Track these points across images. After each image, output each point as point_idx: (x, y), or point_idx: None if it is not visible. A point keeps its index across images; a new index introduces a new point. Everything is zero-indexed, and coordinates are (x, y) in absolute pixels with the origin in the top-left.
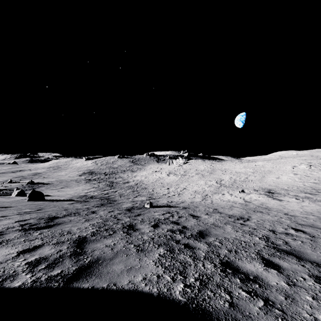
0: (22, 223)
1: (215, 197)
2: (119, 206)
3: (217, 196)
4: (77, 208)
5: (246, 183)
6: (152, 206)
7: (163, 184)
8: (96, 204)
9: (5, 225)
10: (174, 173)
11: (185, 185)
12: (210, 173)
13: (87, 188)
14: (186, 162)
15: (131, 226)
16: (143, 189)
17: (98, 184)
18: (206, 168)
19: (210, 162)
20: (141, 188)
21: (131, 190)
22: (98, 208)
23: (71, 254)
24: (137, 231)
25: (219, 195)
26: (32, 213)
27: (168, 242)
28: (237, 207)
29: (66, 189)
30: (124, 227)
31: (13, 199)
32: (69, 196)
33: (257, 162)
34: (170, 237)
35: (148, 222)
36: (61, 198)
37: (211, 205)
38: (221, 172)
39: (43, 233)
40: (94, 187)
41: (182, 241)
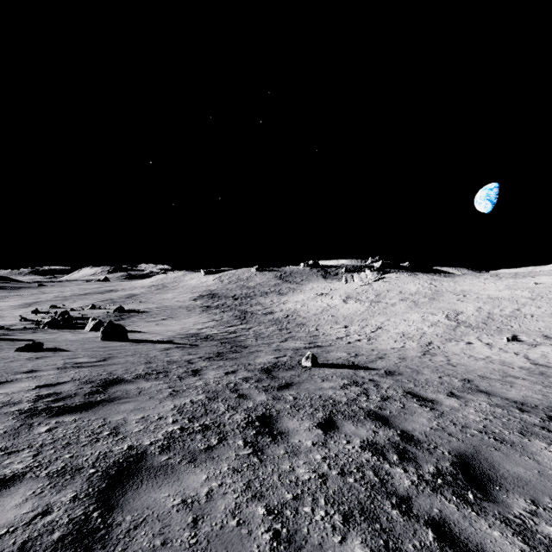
0: (44, 392)
1: (453, 350)
2: (250, 361)
3: (457, 347)
4: (171, 360)
5: (518, 322)
6: (317, 365)
7: (335, 318)
8: (208, 352)
9: (9, 395)
10: (356, 297)
11: (380, 322)
12: (430, 299)
13: (202, 321)
14: (379, 277)
15: (267, 420)
16: (298, 326)
17: (221, 314)
18: (421, 289)
19: (428, 278)
20: (295, 325)
21: (276, 327)
22: (208, 362)
23: (64, 535)
24: (281, 443)
25: (461, 346)
26: (83, 368)
27: (375, 504)
28: (523, 380)
29: (169, 321)
30: (250, 423)
31: (83, 336)
32: (171, 335)
33: (536, 277)
34: (375, 477)
35: (309, 410)
36: (155, 338)
37: (450, 368)
38: (455, 298)
39: (56, 430)
40: (213, 320)
41: (418, 500)
